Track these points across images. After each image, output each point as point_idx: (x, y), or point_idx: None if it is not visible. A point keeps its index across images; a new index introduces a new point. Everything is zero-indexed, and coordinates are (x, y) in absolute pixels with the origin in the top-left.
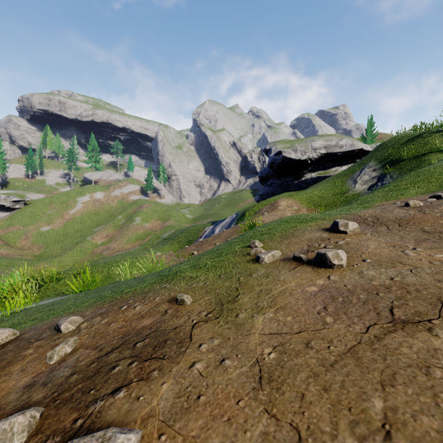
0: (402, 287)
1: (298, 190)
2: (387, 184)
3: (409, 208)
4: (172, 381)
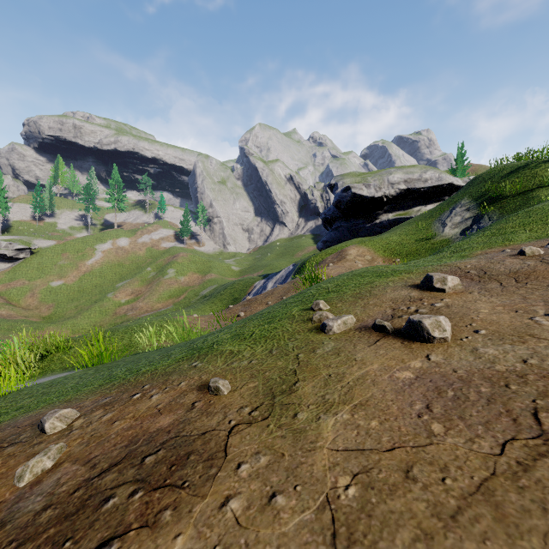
0: (544, 375)
1: (371, 235)
2: (488, 227)
3: (525, 257)
4: (192, 531)
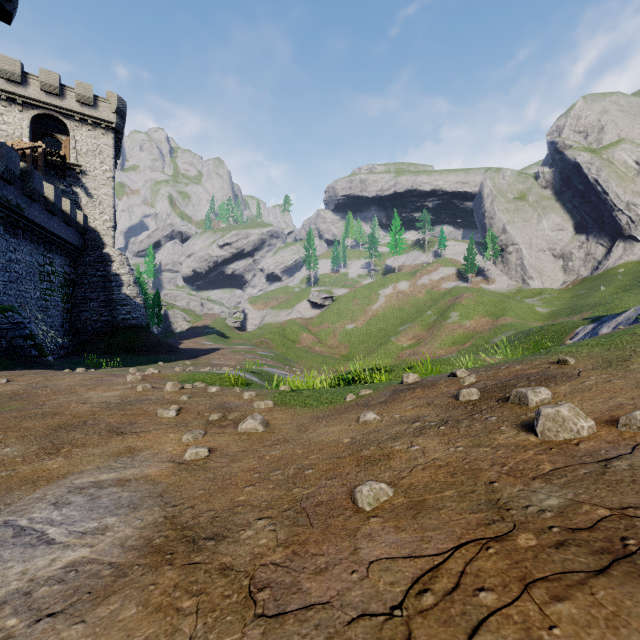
0: None
1: None
2: None
3: None
4: (567, 386)
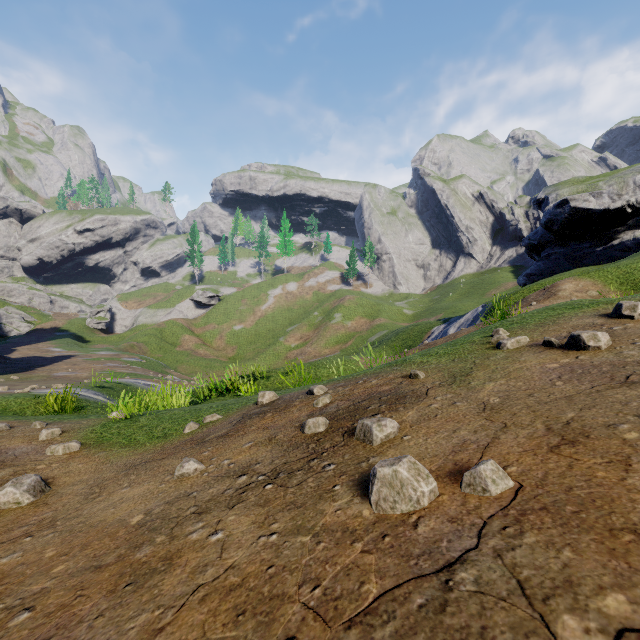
0: None
1: (605, 263)
2: None
3: None
4: (415, 411)
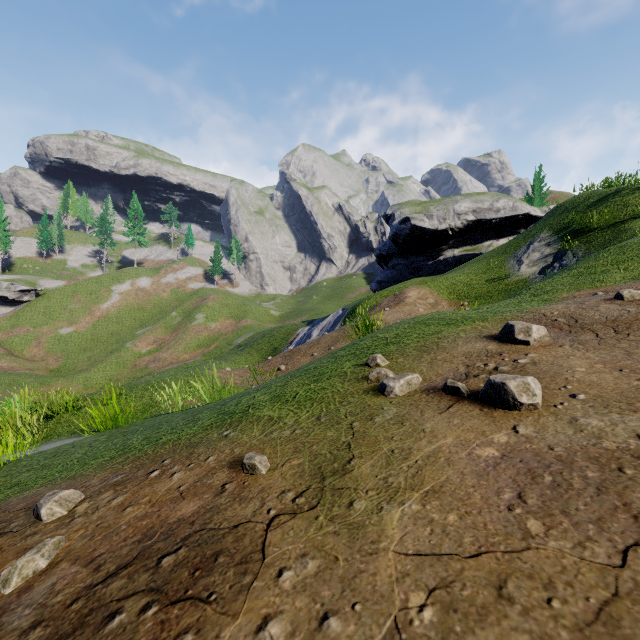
0: None
1: (434, 275)
2: (573, 265)
3: (623, 301)
4: None
